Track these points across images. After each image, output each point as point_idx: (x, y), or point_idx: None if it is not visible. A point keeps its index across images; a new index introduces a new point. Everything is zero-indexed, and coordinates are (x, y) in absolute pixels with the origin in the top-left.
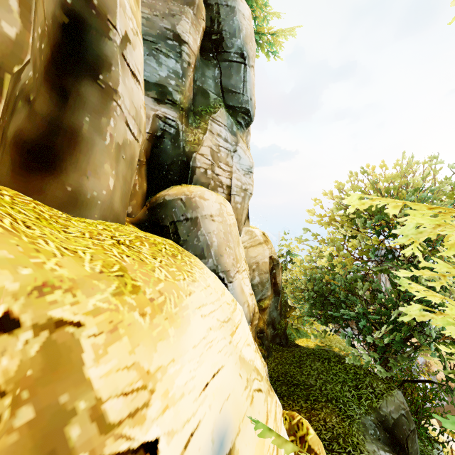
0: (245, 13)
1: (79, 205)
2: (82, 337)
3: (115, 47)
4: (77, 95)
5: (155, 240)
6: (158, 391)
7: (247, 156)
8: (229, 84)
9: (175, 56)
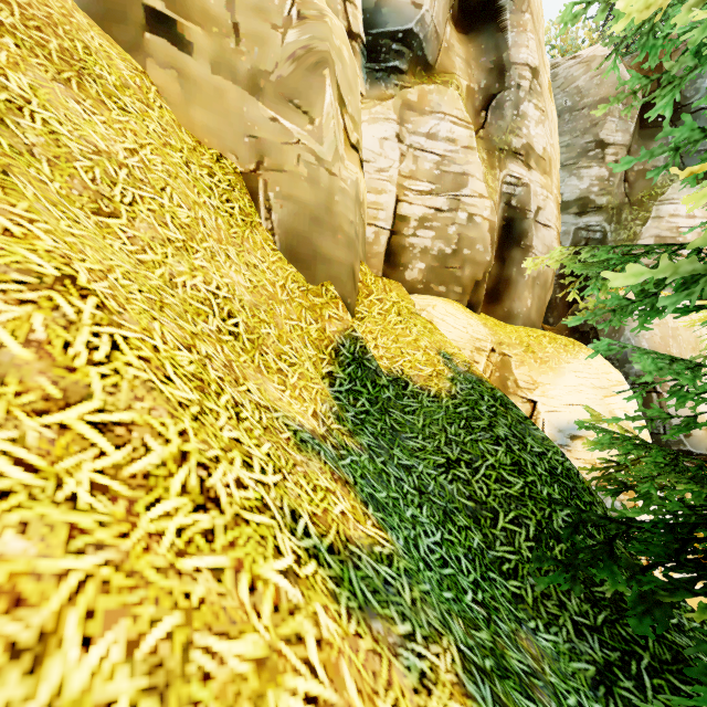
0: None
1: (510, 318)
2: (511, 360)
3: (530, 222)
4: (509, 259)
5: (556, 337)
6: (539, 389)
7: None
8: None
9: (597, 164)
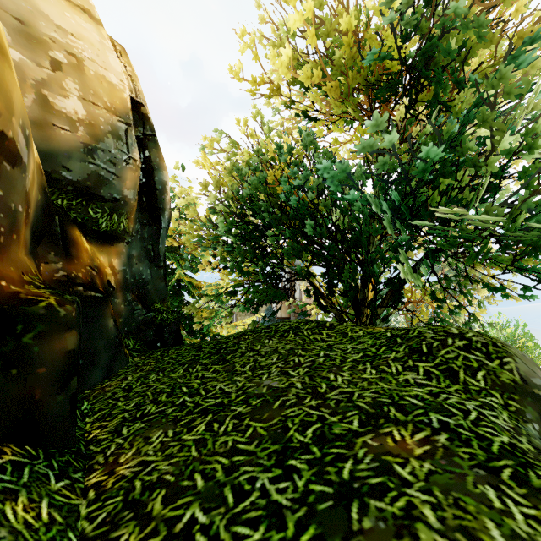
0: None
1: None
2: None
3: None
4: None
5: None
6: None
7: None
8: None
9: None
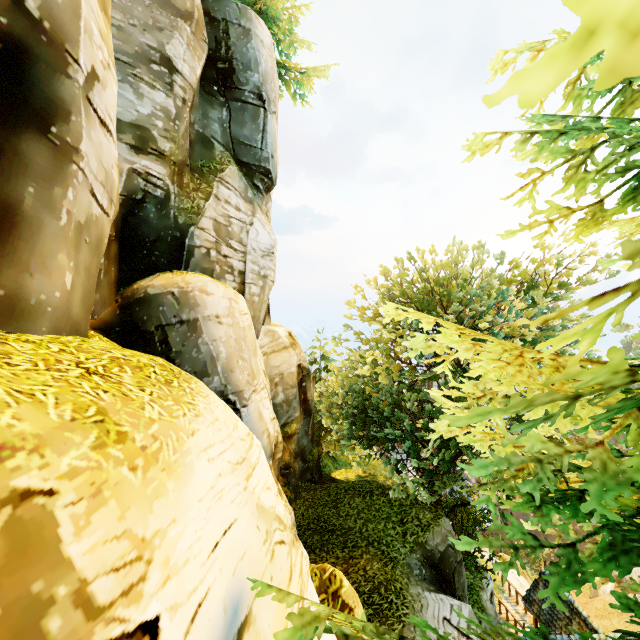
0: (265, 40)
1: (17, 315)
2: (56, 508)
3: (77, 89)
4: (14, 154)
5: (139, 361)
6: (156, 560)
7: (267, 231)
8: (243, 133)
9: (163, 88)
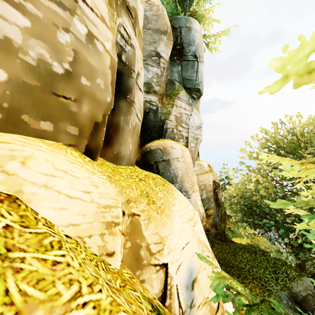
0: (197, 29)
1: (118, 159)
2: (140, 220)
3: (134, 81)
4: (118, 107)
5: (153, 176)
6: (166, 245)
7: (198, 117)
8: (187, 74)
9: (156, 65)
